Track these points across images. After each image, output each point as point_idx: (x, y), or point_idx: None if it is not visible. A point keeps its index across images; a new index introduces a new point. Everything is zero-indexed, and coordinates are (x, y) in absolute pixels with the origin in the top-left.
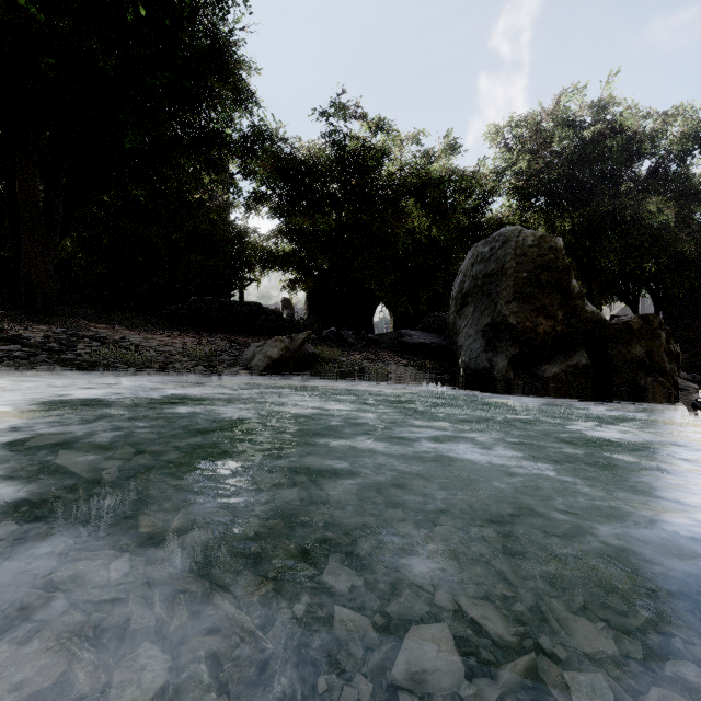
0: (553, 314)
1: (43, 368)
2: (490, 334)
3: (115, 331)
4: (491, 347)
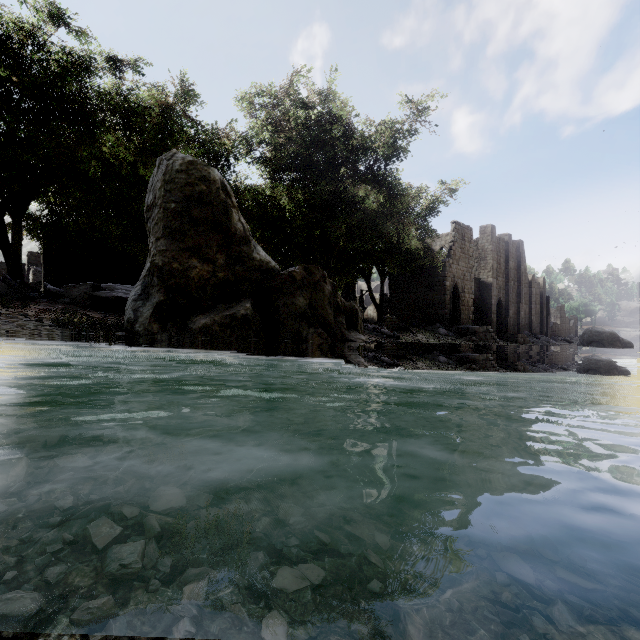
0: (212, 258)
1: None
2: (148, 280)
3: None
4: (145, 295)
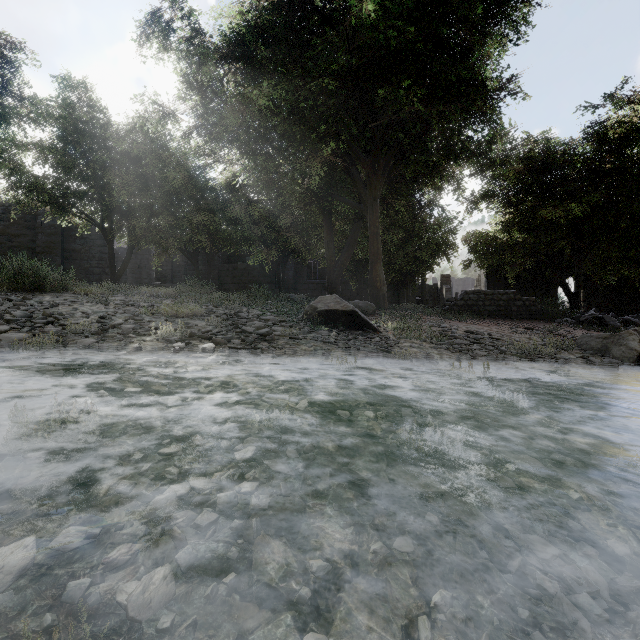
0: None
1: (514, 359)
2: None
3: (447, 322)
4: None
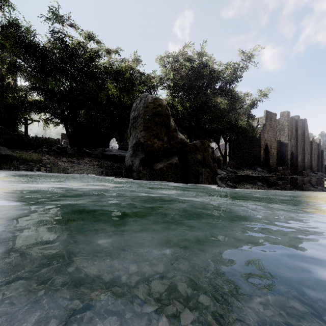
0: (162, 138)
1: None
2: (135, 148)
3: None
4: (134, 155)
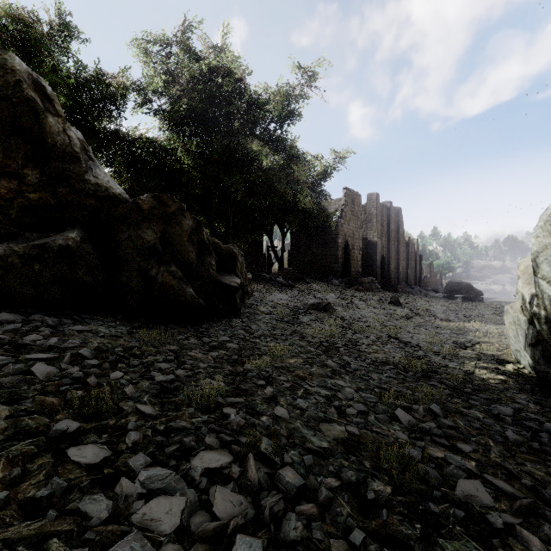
0: (16, 172)
1: None
2: None
3: None
4: None
